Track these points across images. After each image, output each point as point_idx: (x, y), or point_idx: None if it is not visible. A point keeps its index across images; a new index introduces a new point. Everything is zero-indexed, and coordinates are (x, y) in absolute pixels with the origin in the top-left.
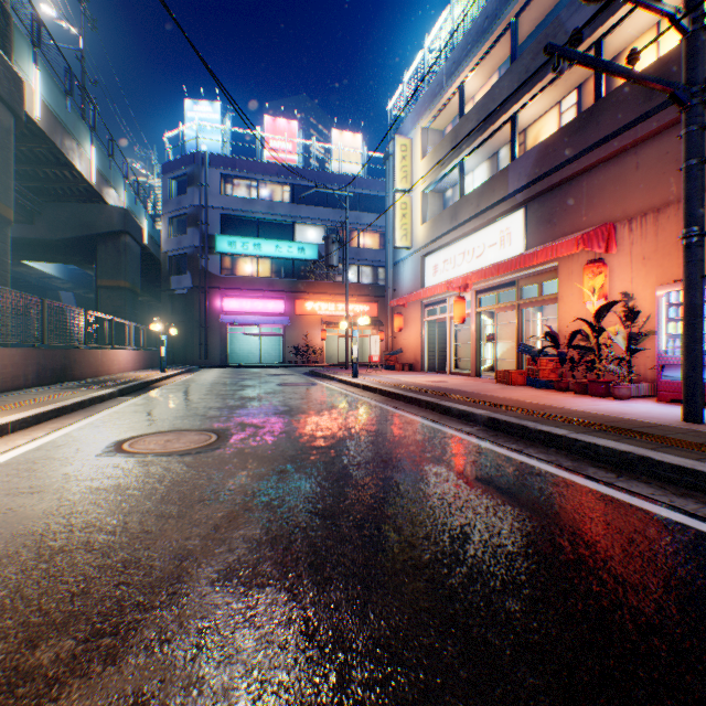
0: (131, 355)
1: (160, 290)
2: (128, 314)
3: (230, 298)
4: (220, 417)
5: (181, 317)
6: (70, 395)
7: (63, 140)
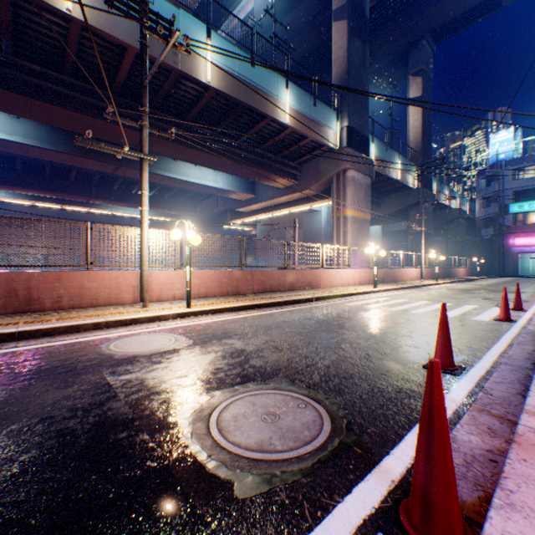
0: (462, 270)
1: (472, 230)
2: (458, 252)
3: (517, 238)
4: (492, 284)
5: (485, 250)
6: (453, 279)
7: (438, 197)
